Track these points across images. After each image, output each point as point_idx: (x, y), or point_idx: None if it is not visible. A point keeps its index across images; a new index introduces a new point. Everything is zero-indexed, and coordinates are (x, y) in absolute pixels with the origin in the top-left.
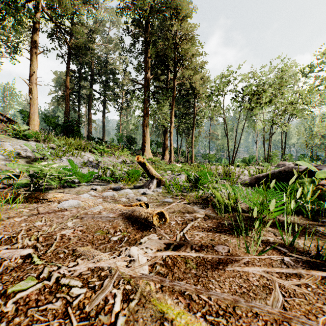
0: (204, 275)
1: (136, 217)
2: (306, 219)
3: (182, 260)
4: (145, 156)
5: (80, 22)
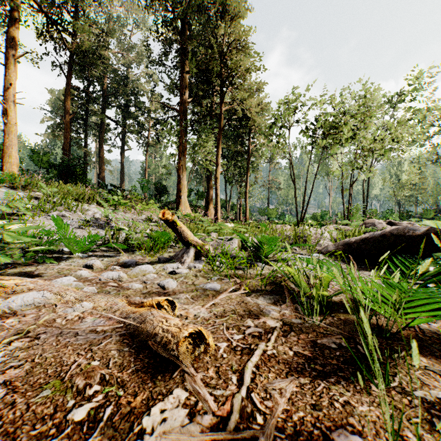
0: None
1: (149, 330)
2: None
3: None
4: (181, 210)
5: (84, 15)
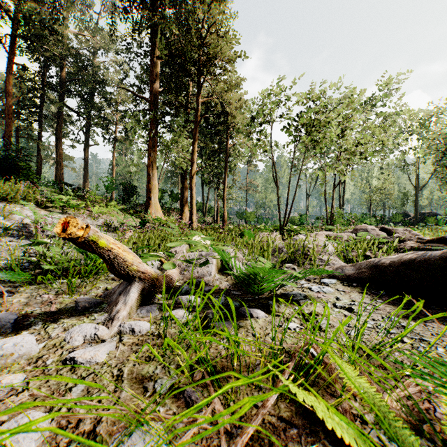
0: None
1: None
2: None
3: None
4: (151, 214)
5: None
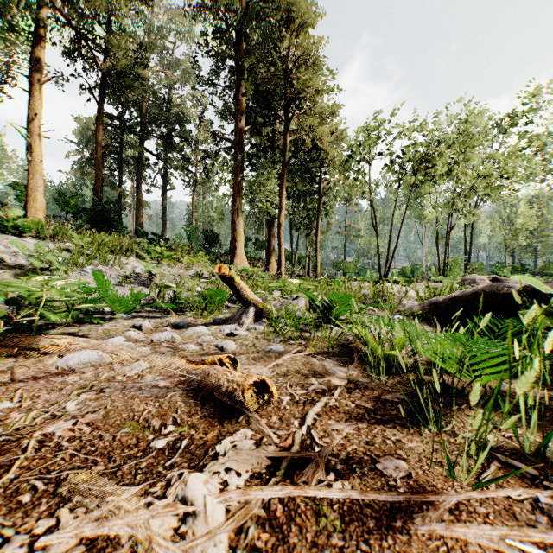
0: (363, 552)
1: (211, 386)
2: (541, 387)
3: (307, 505)
4: (237, 264)
5: (120, 29)
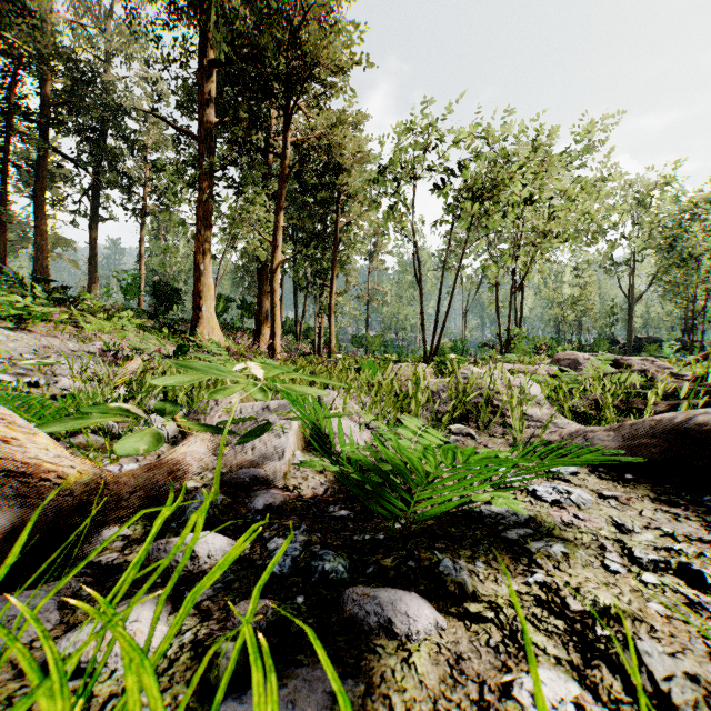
0: None
1: None
2: None
3: None
4: (202, 335)
5: None
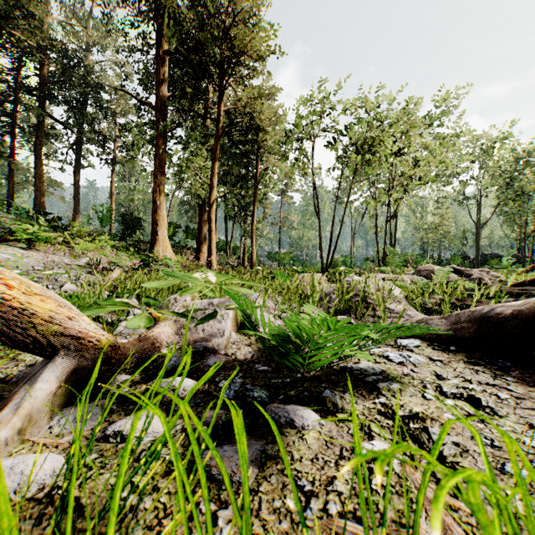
0: None
1: None
2: None
3: None
4: (158, 253)
5: None
